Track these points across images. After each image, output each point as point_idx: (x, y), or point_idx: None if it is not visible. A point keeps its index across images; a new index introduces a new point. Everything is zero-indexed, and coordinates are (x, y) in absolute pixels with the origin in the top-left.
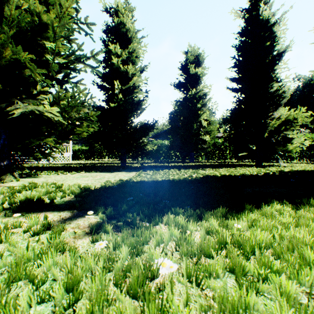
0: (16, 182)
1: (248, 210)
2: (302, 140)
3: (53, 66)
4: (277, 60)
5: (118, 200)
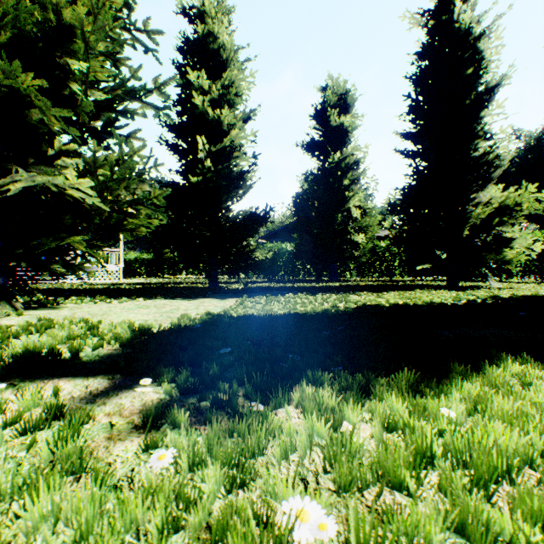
0: (16, 317)
1: (457, 375)
2: (530, 242)
3: (85, 106)
4: (485, 101)
5: (203, 355)
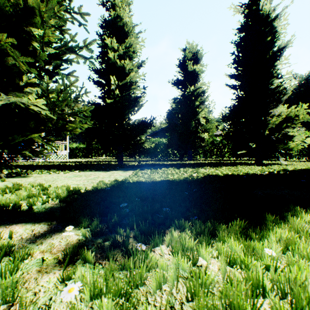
0: (1, 182)
1: (271, 222)
2: (304, 138)
3: (41, 56)
4: (278, 56)
5: (109, 208)
